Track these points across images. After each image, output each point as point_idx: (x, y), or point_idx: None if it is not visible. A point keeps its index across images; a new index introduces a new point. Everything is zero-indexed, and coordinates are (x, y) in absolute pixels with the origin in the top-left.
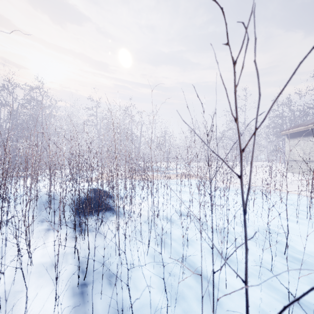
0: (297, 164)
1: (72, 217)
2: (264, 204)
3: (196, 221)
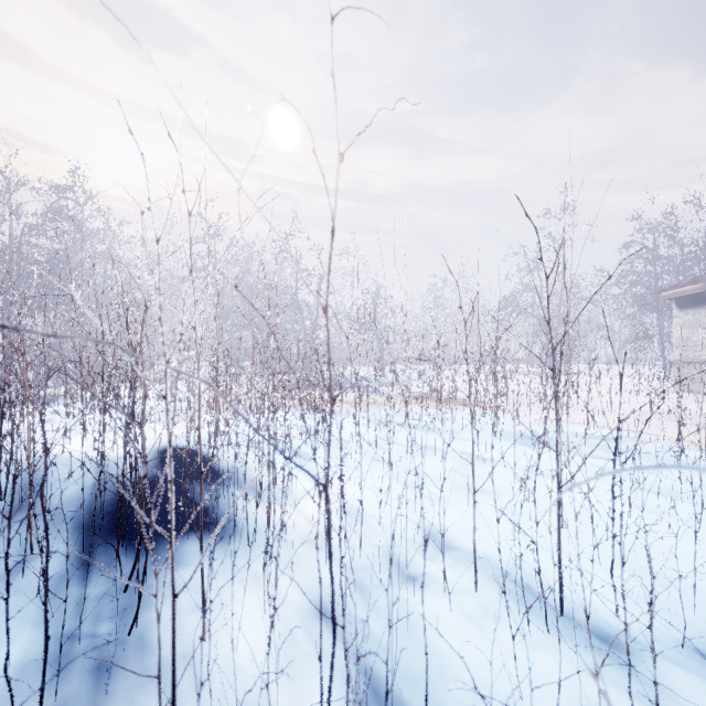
0: (704, 372)
1: (60, 566)
2: (684, 498)
3: (491, 575)
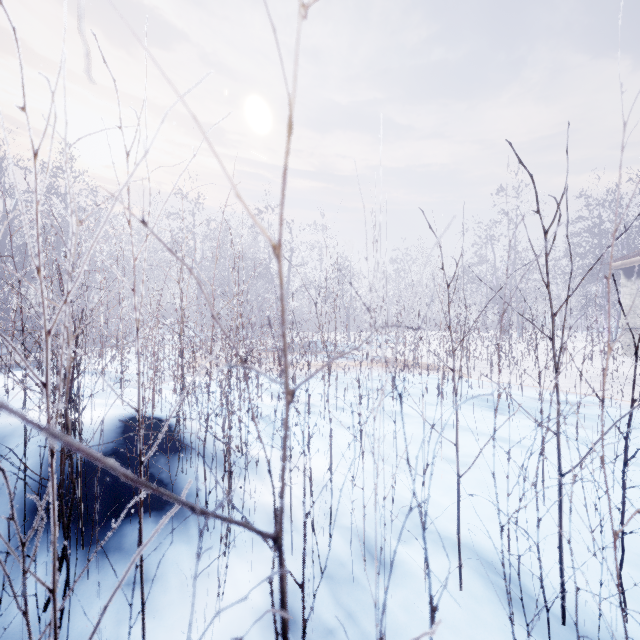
0: None
1: None
2: None
3: (475, 567)
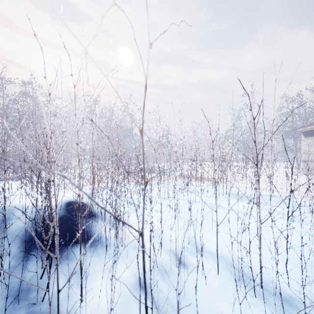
0: None
1: (13, 262)
2: None
3: (225, 266)
